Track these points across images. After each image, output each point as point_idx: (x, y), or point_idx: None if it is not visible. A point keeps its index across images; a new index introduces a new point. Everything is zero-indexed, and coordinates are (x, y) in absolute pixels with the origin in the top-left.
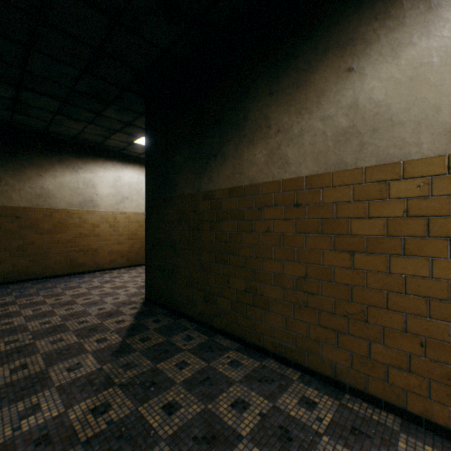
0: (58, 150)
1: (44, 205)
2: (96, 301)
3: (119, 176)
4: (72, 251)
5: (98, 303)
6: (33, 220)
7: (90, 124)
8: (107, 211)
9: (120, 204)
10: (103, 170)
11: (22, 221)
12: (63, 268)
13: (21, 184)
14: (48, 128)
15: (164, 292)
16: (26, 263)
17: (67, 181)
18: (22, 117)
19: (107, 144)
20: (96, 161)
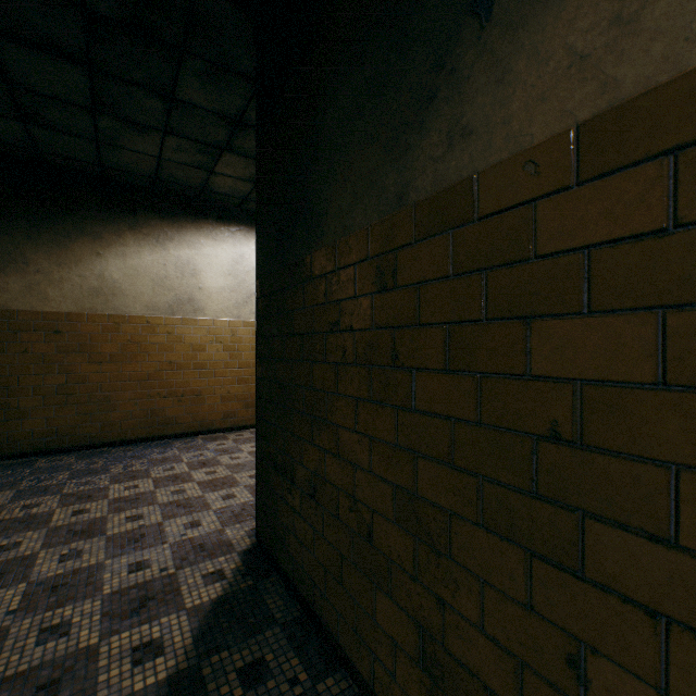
0: (130, 206)
1: (105, 309)
2: (146, 532)
3: (241, 254)
4: (154, 395)
5: (145, 538)
6: (85, 337)
7: (167, 135)
8: (219, 321)
9: (244, 306)
10: (211, 242)
11: (66, 339)
12: (139, 426)
13: (63, 270)
14: (103, 159)
15: (292, 544)
16: (72, 416)
17: (146, 264)
18: (46, 133)
19: (215, 188)
20: (200, 226)
